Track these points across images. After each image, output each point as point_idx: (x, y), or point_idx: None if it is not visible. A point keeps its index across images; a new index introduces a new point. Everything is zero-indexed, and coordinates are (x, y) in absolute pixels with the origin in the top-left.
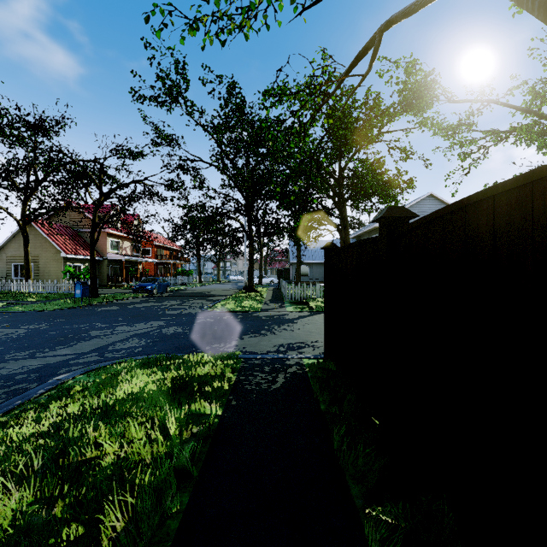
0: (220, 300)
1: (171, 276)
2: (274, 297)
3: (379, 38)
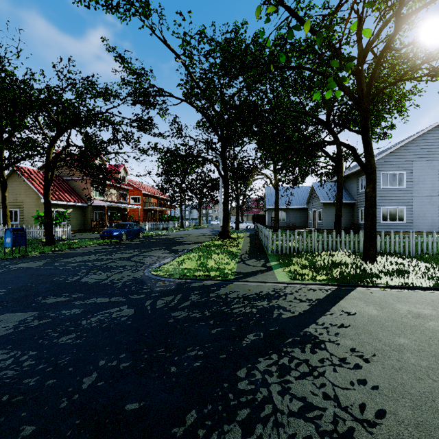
0: (185, 251)
1: (157, 221)
2: (253, 248)
3: None
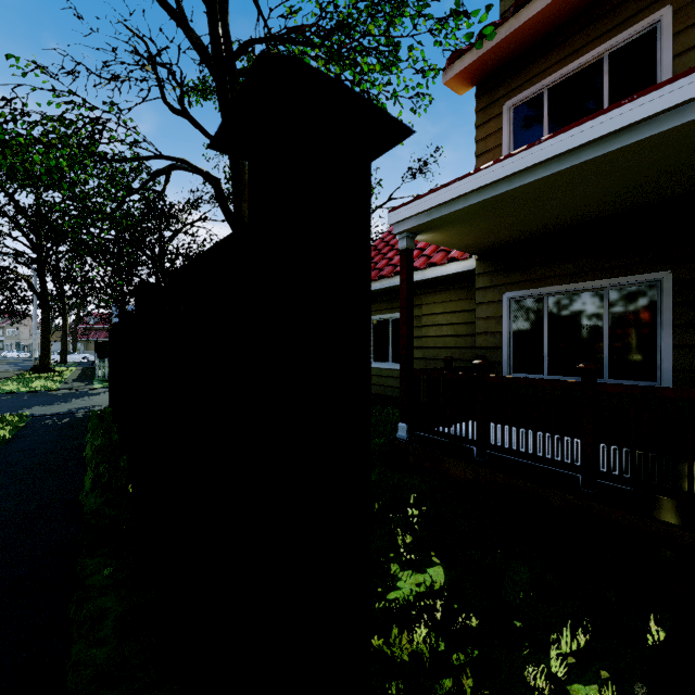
0: None
1: None
2: (82, 377)
3: (169, 173)
